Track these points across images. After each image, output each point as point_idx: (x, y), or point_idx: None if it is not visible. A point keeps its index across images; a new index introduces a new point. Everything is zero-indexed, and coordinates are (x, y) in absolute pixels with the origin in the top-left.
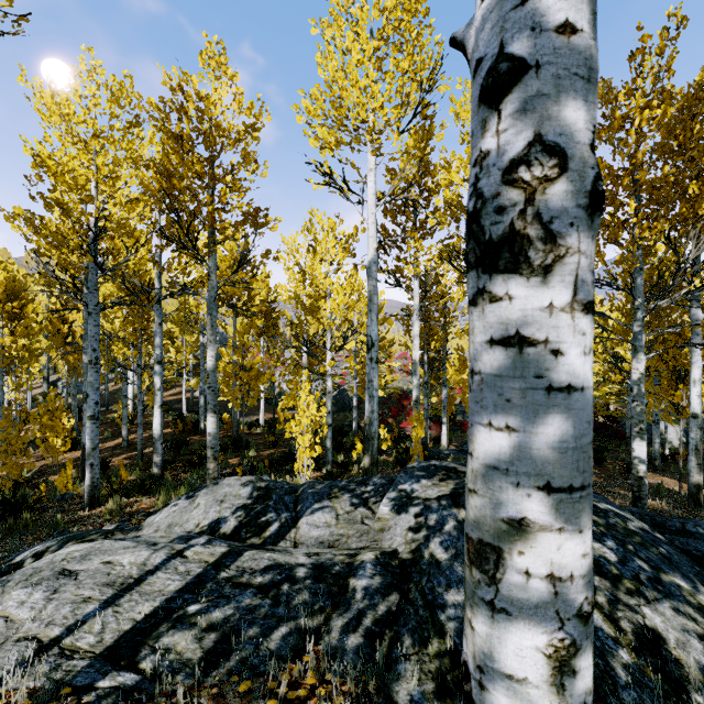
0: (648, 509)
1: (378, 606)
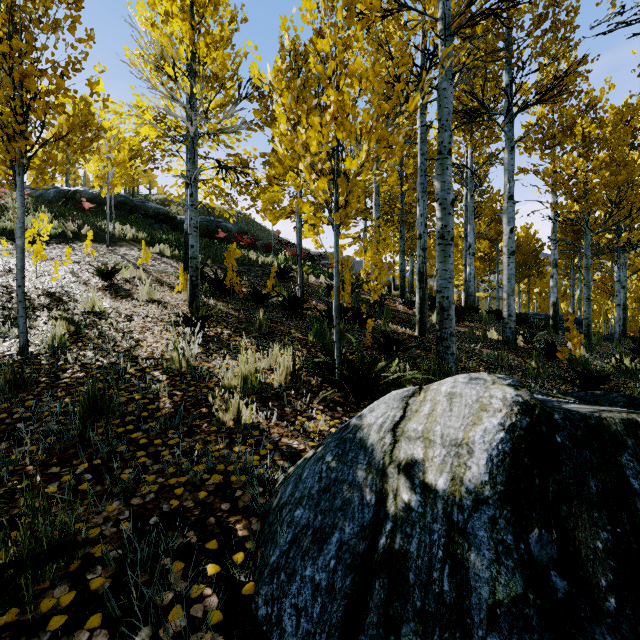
0: None
1: None
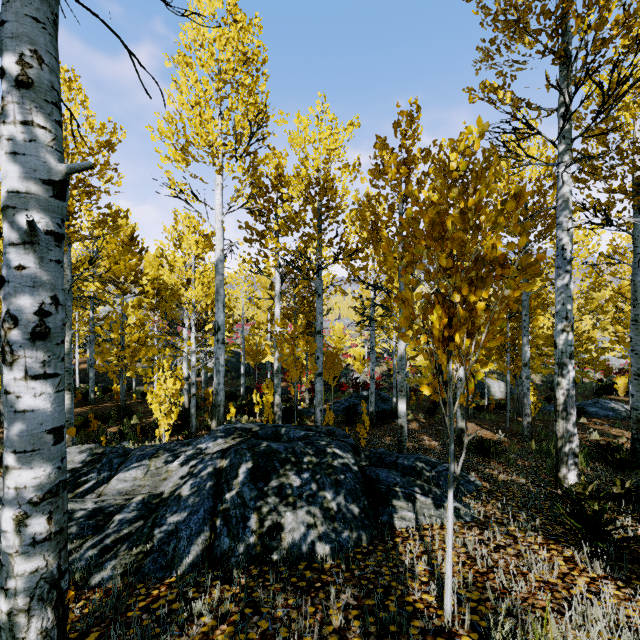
0: (423, 449)
1: (123, 530)
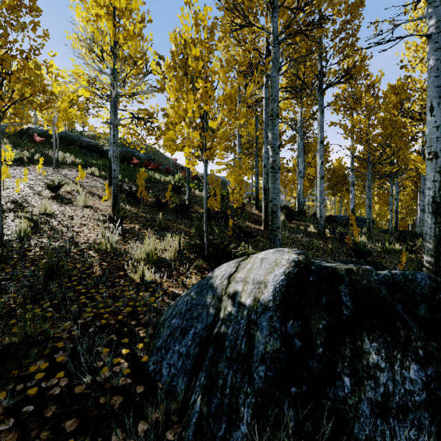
0: None
1: None
